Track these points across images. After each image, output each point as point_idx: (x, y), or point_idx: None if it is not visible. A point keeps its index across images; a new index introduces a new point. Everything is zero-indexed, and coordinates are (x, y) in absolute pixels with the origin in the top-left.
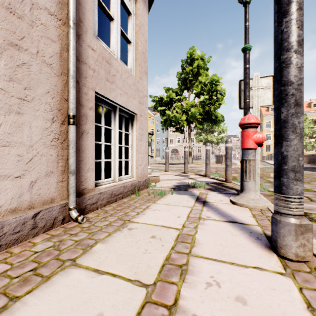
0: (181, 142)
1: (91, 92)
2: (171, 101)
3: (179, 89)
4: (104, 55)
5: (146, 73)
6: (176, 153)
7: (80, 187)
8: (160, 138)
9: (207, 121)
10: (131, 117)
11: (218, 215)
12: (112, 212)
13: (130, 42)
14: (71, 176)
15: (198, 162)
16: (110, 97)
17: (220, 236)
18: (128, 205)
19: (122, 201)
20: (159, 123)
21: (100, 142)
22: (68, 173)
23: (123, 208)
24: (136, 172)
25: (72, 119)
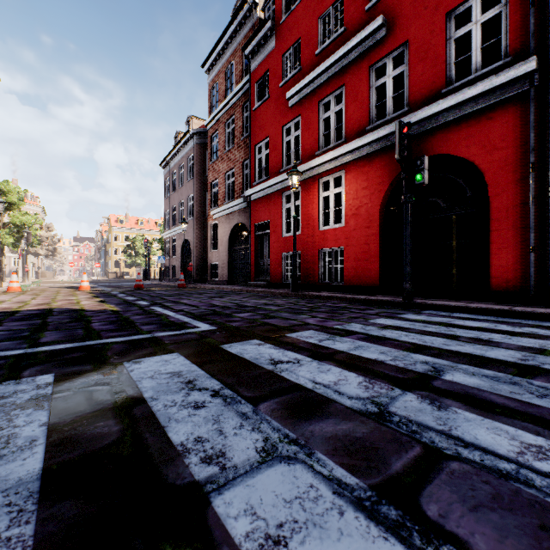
0: None
1: None
2: None
3: None
4: None
5: None
6: None
7: None
8: None
9: None
10: None
11: None
12: None
13: None
14: None
15: None
16: None
17: None
18: None
19: None
20: None
21: None
22: None
23: None
24: None
25: None
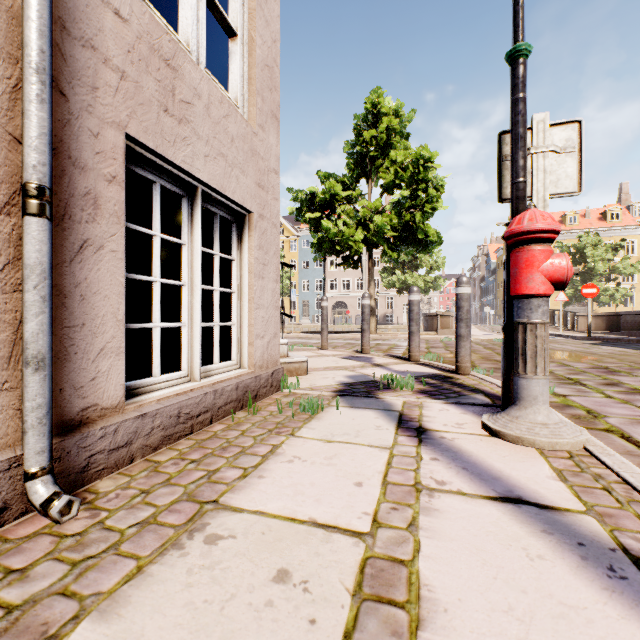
0: (354, 288)
1: (113, 132)
2: (332, 202)
3: (349, 176)
4: (157, 42)
5: (276, 118)
6: (342, 310)
7: (72, 404)
8: (310, 279)
9: (406, 243)
10: (236, 220)
11: (465, 473)
12: (173, 469)
13: (235, 34)
14: (30, 374)
15: (388, 329)
16: (175, 158)
17: (496, 564)
18: (223, 443)
19: (210, 432)
20: (309, 248)
21: (147, 278)
22: (23, 365)
23: (206, 454)
24: (250, 354)
25: (34, 198)
